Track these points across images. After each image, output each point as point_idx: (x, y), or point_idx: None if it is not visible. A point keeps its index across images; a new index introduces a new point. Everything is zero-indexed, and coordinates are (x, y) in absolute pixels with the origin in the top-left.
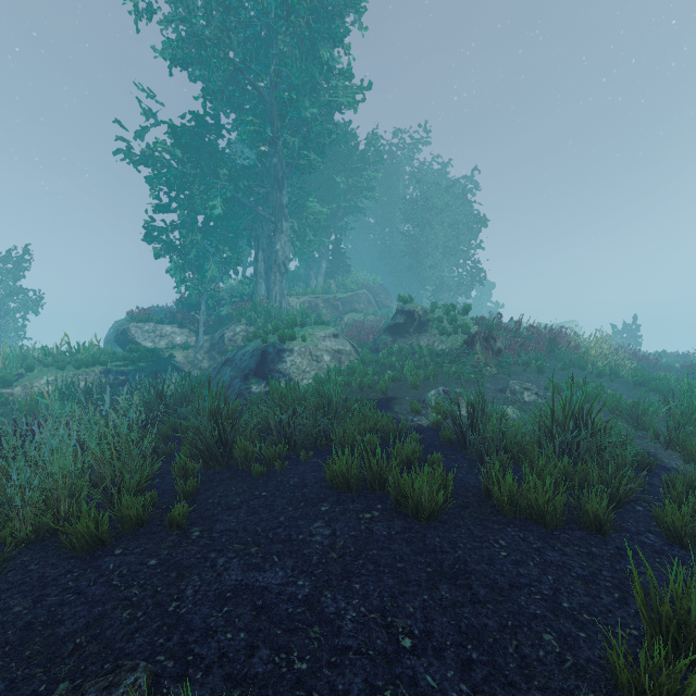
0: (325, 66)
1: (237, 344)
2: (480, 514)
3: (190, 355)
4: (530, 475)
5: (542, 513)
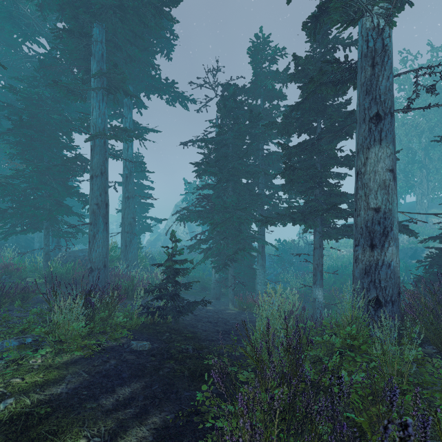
0: None
1: (404, 242)
2: None
3: None
4: None
5: None
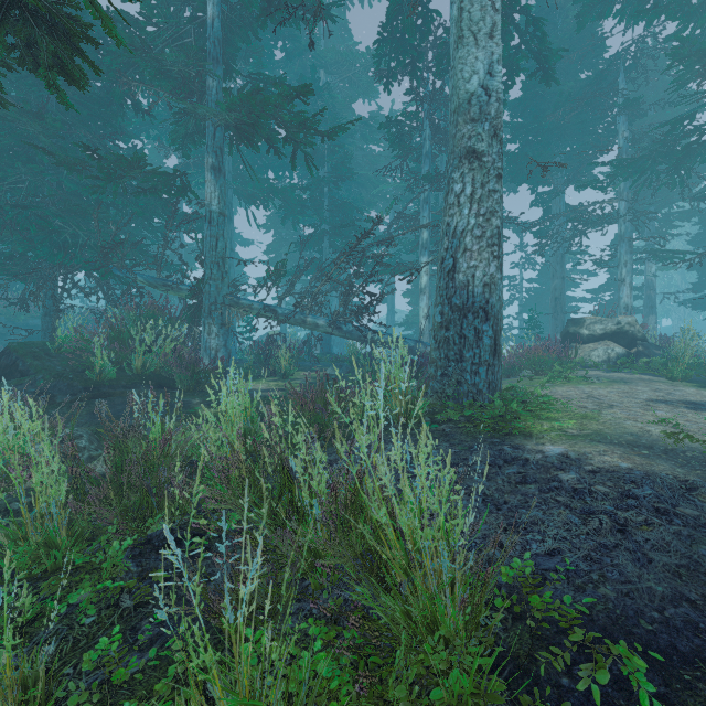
0: None
1: None
2: None
3: None
4: None
5: None
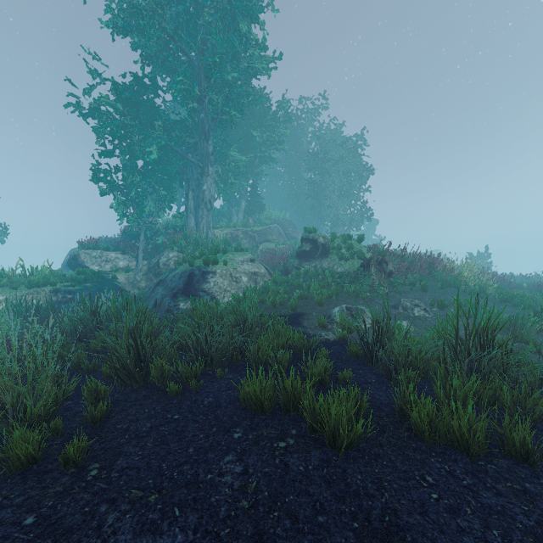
0: (244, 38)
1: (170, 267)
2: (398, 440)
3: (131, 276)
4: (452, 401)
5: (465, 442)
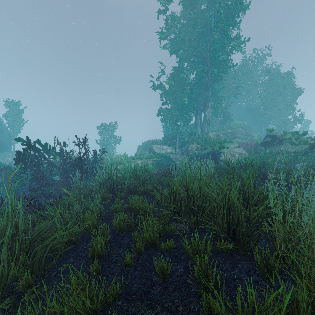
0: (229, 37)
1: (193, 151)
2: None
3: (174, 156)
4: None
5: None
